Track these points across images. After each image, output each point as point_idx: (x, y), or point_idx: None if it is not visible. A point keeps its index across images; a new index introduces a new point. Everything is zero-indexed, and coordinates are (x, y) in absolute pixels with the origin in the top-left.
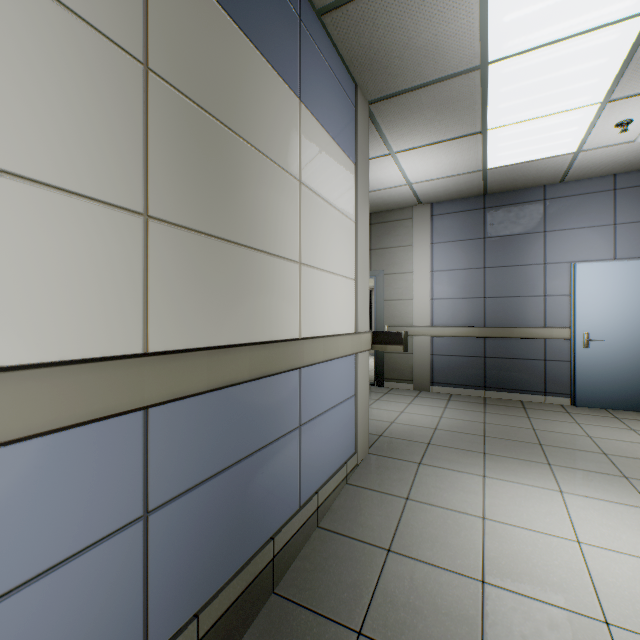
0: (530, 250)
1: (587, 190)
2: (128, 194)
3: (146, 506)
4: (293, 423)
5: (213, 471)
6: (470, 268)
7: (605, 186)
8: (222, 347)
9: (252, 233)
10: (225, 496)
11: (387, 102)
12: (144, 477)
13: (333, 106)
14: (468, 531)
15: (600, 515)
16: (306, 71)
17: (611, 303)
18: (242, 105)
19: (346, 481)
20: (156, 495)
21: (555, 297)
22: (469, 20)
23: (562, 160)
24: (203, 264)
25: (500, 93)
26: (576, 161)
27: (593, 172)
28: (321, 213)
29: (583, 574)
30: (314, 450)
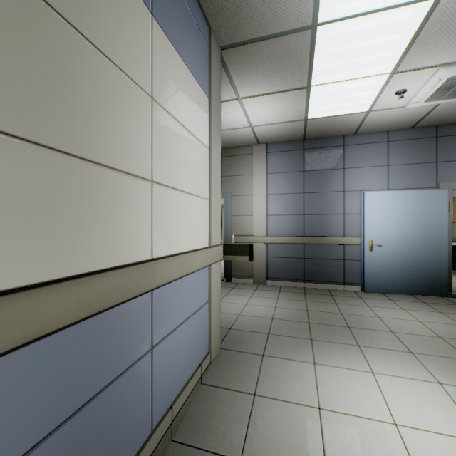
0: (334, 181)
1: (371, 141)
2: None
3: None
4: (144, 348)
5: None
6: (294, 193)
7: (382, 139)
8: (22, 289)
9: (85, 141)
10: None
11: (236, 50)
12: None
13: (188, 37)
14: (309, 425)
15: (405, 393)
16: None
17: (386, 220)
18: None
19: (201, 381)
20: None
21: (351, 215)
22: None
23: (358, 117)
24: None
25: (323, 54)
26: (366, 118)
27: (375, 128)
28: (176, 135)
29: None
30: (168, 366)
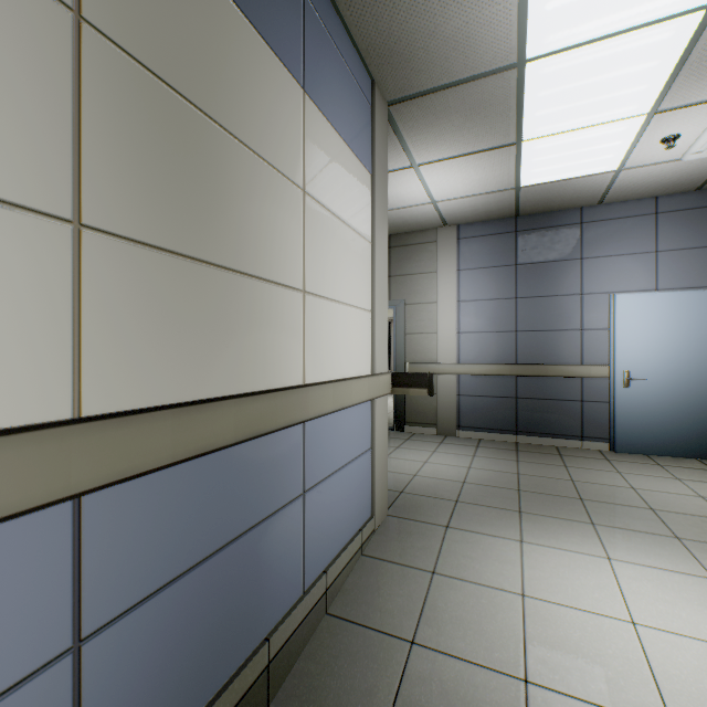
0: (566, 279)
1: (627, 213)
2: (47, 192)
3: (78, 632)
4: (295, 490)
5: (183, 567)
6: (500, 298)
7: (646, 209)
8: (195, 403)
9: (240, 253)
10: (201, 597)
11: (409, 104)
12: (74, 592)
13: (345, 103)
14: (506, 613)
15: (655, 587)
16: (312, 56)
17: (653, 338)
18: (226, 87)
19: (361, 552)
20: (94, 614)
21: (593, 331)
22: (506, 6)
23: (602, 179)
24: (168, 292)
25: (538, 98)
26: (617, 180)
27: (634, 193)
28: (331, 231)
29: (642, 666)
30: (322, 520)
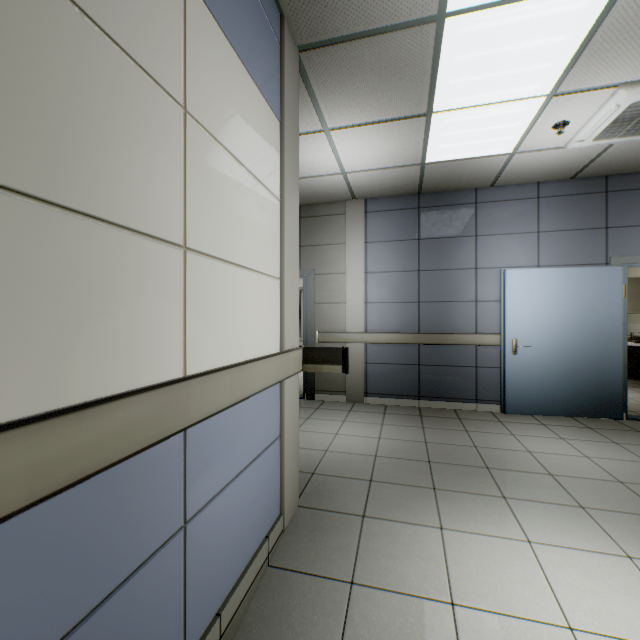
0: (463, 254)
1: (514, 196)
2: None
3: None
4: (170, 526)
5: None
6: (405, 270)
7: (530, 194)
8: None
9: (53, 171)
10: None
11: (322, 52)
12: None
13: (248, 23)
14: (438, 635)
15: (580, 575)
16: None
17: (536, 310)
18: None
19: (268, 562)
20: None
21: (486, 303)
22: None
23: (497, 161)
24: None
25: (453, 63)
26: (509, 164)
27: (521, 178)
28: (227, 175)
29: None
30: (214, 548)
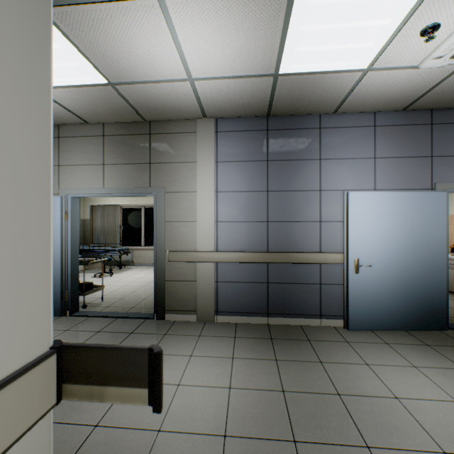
0: (308, 176)
1: (354, 124)
2: None
3: None
4: None
5: None
6: (254, 190)
7: (368, 122)
8: None
9: None
10: None
11: None
12: None
13: None
14: None
15: None
16: None
17: (376, 230)
18: None
19: None
20: None
21: (329, 223)
22: None
23: (349, 80)
24: None
25: None
26: (359, 85)
27: (363, 105)
28: None
29: None
30: None
